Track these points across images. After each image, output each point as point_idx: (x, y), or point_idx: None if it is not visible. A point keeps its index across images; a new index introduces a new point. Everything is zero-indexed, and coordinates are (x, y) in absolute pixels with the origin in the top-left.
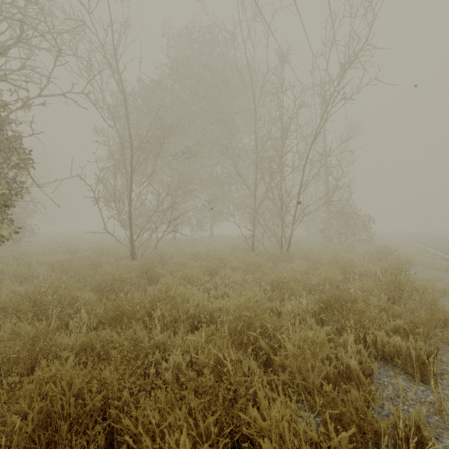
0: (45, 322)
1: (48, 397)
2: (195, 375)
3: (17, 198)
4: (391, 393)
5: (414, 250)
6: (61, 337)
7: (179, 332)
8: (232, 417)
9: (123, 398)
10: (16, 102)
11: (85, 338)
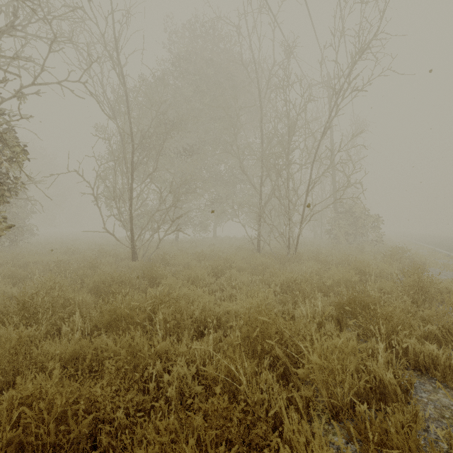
0: (33, 327)
1: (20, 424)
2: (203, 391)
3: (10, 194)
4: (434, 412)
5: (424, 251)
6: (49, 345)
7: (184, 339)
8: (251, 449)
9: (118, 420)
10: (1, 81)
11: (77, 346)
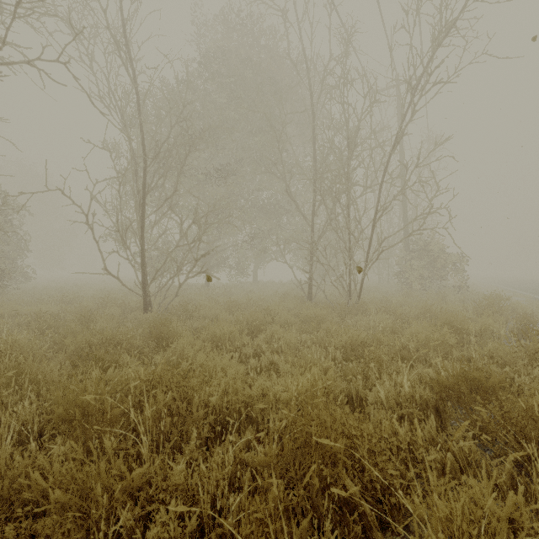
0: None
1: None
2: None
3: None
4: None
5: (521, 299)
6: None
7: (186, 449)
8: None
9: None
10: None
11: None
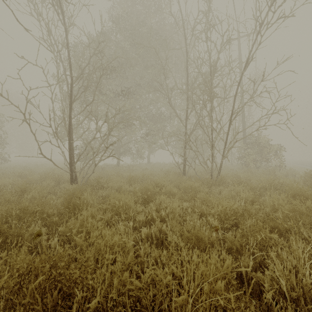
0: None
1: None
2: None
3: None
4: None
5: None
6: None
7: None
8: None
9: None
10: None
11: None
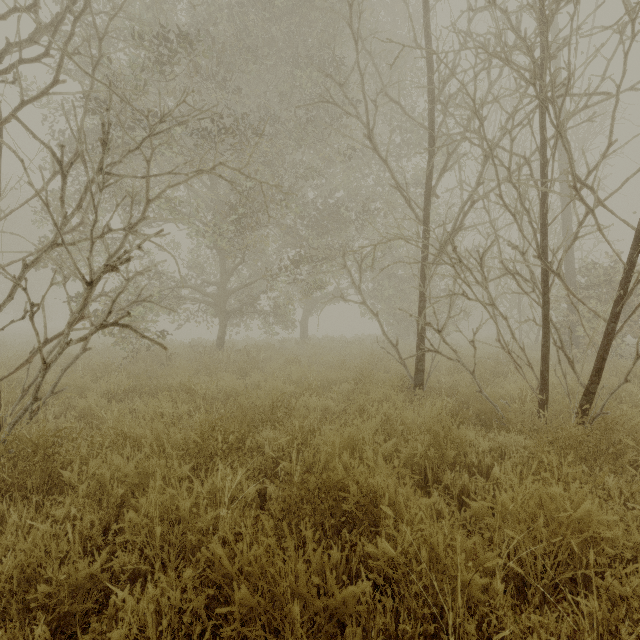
0: None
1: None
2: None
3: None
4: None
5: None
6: None
7: None
8: None
9: None
10: None
11: None
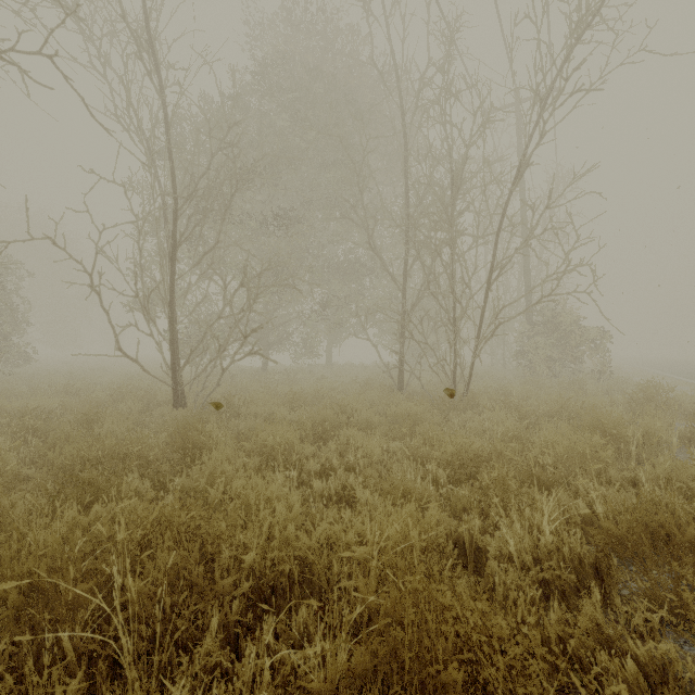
0: None
1: None
2: None
3: None
4: None
5: (683, 388)
6: None
7: (196, 654)
8: None
9: None
10: None
11: None
